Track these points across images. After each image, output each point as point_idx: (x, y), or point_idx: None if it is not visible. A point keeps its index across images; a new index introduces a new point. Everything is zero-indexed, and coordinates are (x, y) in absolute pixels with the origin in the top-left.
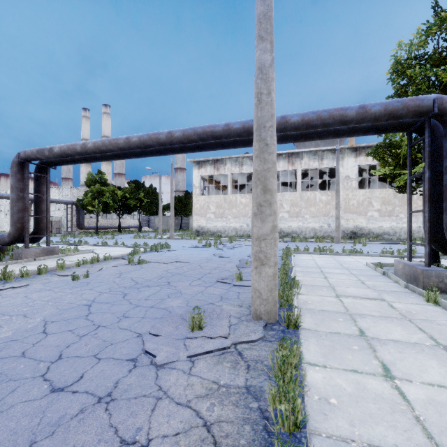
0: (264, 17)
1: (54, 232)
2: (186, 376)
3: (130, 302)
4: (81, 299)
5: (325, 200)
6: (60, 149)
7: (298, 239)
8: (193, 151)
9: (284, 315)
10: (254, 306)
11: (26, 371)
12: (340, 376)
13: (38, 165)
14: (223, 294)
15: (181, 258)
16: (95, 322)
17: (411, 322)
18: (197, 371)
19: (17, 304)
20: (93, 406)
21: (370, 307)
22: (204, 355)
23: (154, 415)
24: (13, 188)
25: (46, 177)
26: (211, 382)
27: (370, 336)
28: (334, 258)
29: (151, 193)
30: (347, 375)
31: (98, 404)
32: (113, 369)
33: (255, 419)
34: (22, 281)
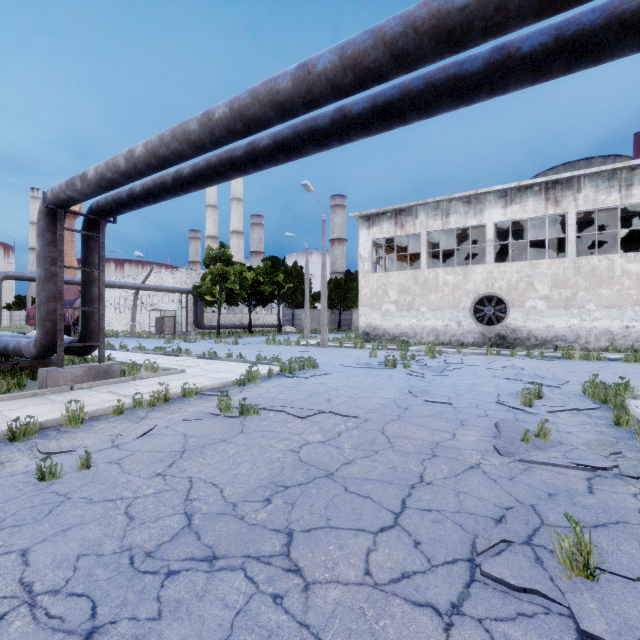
0: None
1: (166, 332)
2: None
3: None
4: None
5: (638, 272)
6: (95, 172)
7: (579, 354)
8: (366, 131)
9: None
10: None
11: None
12: None
13: (86, 218)
14: None
15: (338, 397)
16: None
17: None
18: None
19: None
20: None
21: None
22: None
23: None
24: (40, 259)
25: (98, 238)
26: None
27: None
28: None
29: (295, 274)
30: None
31: None
32: None
33: None
34: None
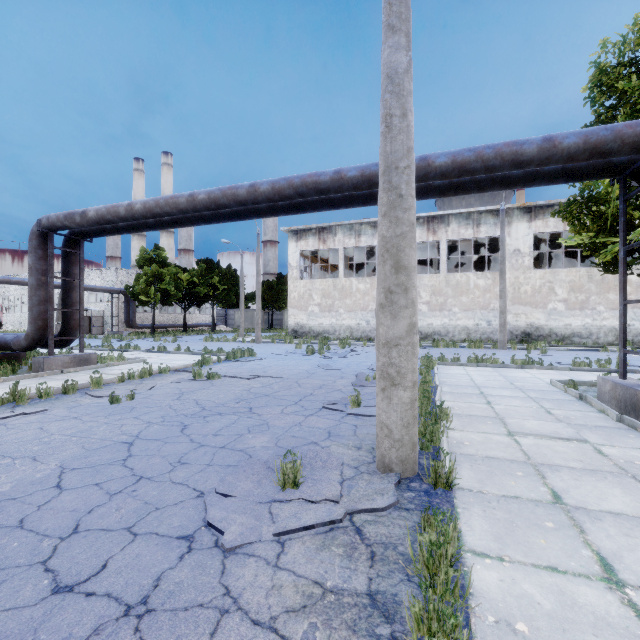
0: None
1: (94, 332)
2: (271, 571)
3: (192, 439)
4: (119, 433)
5: (483, 286)
6: (96, 213)
7: (443, 344)
8: (287, 214)
9: (428, 464)
10: (380, 450)
11: (19, 554)
12: (529, 579)
13: (68, 237)
14: (331, 428)
15: (271, 370)
16: (136, 471)
17: (636, 480)
18: (288, 561)
19: (26, 440)
20: (115, 623)
21: (565, 453)
22: (300, 531)
23: None
24: (32, 270)
25: (78, 254)
26: (312, 583)
27: (572, 505)
28: (500, 373)
29: (230, 276)
30: (540, 576)
31: (124, 618)
32: (155, 554)
33: None
34: (38, 404)
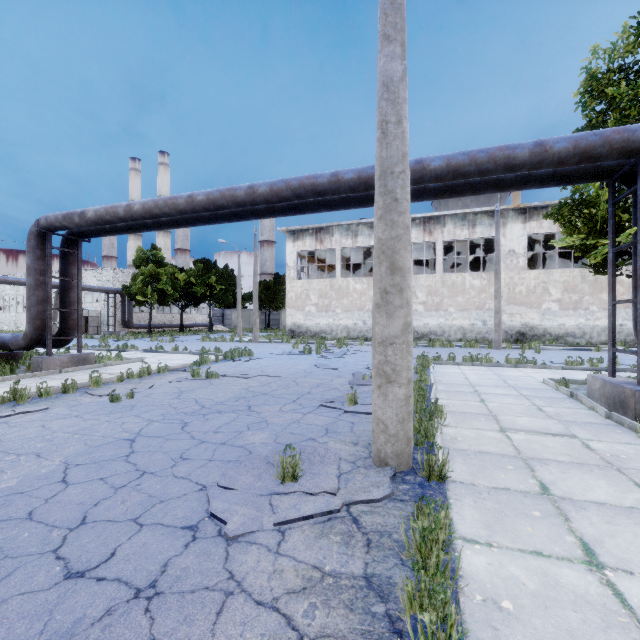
0: (391, 5)
1: (90, 332)
2: (272, 557)
3: (192, 436)
4: (121, 430)
5: (479, 286)
6: (95, 214)
7: (439, 343)
8: (285, 215)
9: (422, 459)
10: (376, 445)
11: (31, 544)
12: (515, 562)
13: (66, 237)
14: (329, 425)
15: (269, 370)
16: (139, 466)
17: (620, 473)
18: (289, 548)
19: (29, 438)
20: (126, 604)
21: (554, 448)
22: (300, 521)
23: (221, 623)
24: (30, 270)
25: (76, 254)
26: (311, 567)
27: (558, 496)
28: (494, 372)
29: (227, 276)
30: (526, 560)
31: (134, 600)
32: (161, 543)
33: (382, 634)
34: (39, 403)
